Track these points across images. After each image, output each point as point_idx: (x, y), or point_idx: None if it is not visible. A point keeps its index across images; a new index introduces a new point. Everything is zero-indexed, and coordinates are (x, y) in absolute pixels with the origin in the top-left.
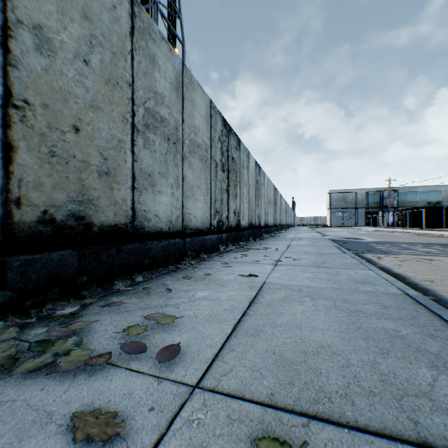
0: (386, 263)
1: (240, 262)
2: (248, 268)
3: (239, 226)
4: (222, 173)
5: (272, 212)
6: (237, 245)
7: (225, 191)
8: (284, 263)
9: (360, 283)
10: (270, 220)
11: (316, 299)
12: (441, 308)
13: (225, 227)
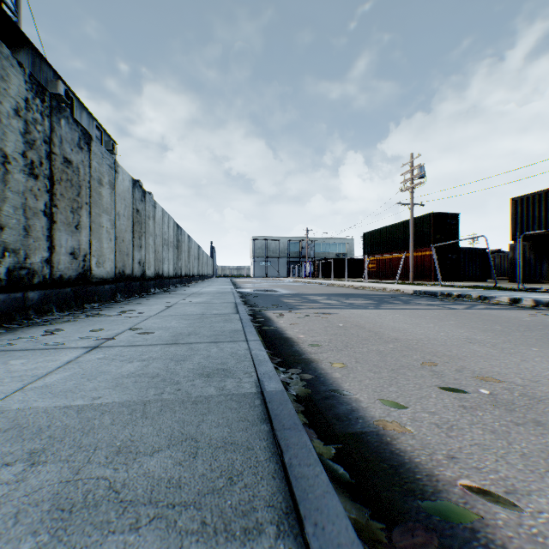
0: (284, 322)
1: (16, 351)
2: (8, 366)
3: (87, 277)
4: (32, 180)
5: (172, 258)
6: (76, 309)
7: (42, 214)
8: (117, 342)
9: (208, 375)
10: (168, 268)
11: (40, 466)
12: (296, 423)
13: (40, 278)
